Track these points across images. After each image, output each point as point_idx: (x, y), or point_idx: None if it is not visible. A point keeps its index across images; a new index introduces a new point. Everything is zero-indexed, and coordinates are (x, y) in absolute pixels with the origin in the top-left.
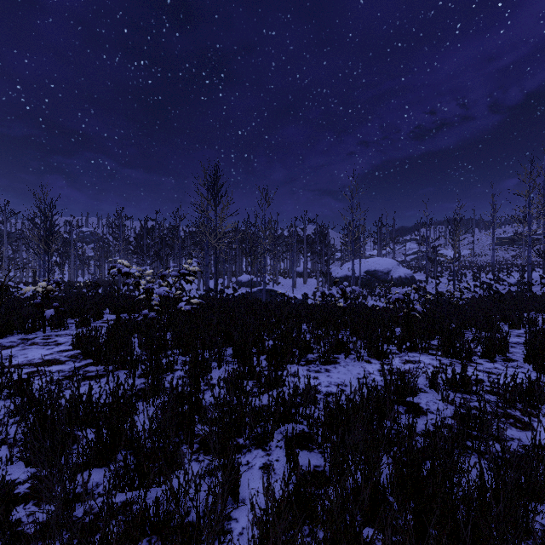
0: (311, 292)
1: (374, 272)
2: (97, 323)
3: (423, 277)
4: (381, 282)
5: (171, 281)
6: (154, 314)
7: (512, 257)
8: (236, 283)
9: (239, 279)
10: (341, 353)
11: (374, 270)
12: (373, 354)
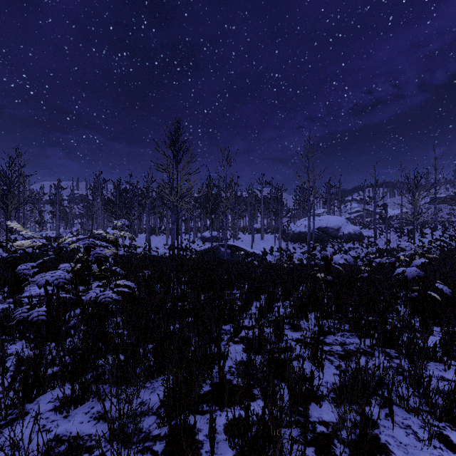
0: (268, 247)
1: (325, 229)
2: (6, 302)
3: (369, 233)
4: (332, 238)
5: (144, 236)
6: (42, 312)
7: (447, 215)
8: (201, 239)
9: (204, 235)
10: (371, 400)
11: (325, 227)
12: (444, 414)
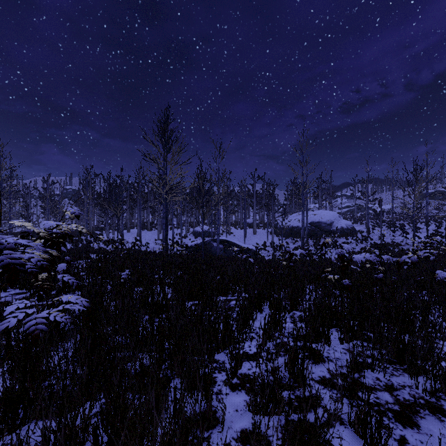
0: (260, 242)
1: (318, 224)
2: None
3: (361, 227)
4: (324, 232)
5: (135, 231)
6: None
7: (436, 210)
8: (193, 234)
9: (196, 230)
10: None
11: (318, 221)
12: None
